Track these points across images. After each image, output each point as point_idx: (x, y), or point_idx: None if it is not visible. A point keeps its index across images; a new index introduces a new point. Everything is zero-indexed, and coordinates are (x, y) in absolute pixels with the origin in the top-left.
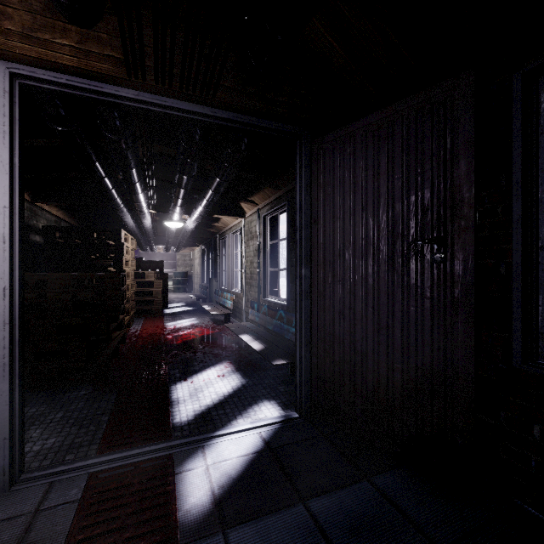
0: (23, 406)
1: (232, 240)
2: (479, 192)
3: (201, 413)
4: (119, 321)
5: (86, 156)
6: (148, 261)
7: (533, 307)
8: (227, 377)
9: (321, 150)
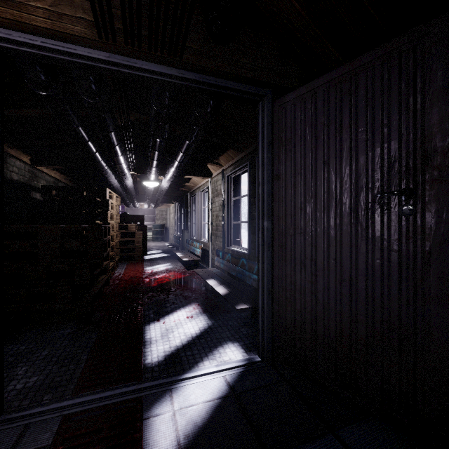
0: (2, 351)
1: (200, 197)
2: None
3: (170, 354)
4: (103, 267)
5: (69, 121)
6: (131, 215)
7: None
8: (195, 319)
9: (282, 109)
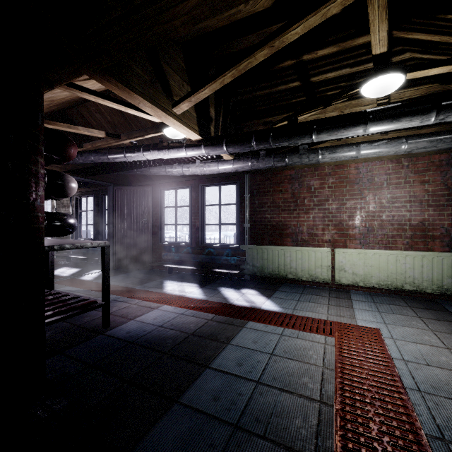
0: None
1: None
2: (155, 209)
3: (72, 274)
4: None
5: None
6: None
7: (162, 232)
8: (72, 269)
9: (117, 190)
